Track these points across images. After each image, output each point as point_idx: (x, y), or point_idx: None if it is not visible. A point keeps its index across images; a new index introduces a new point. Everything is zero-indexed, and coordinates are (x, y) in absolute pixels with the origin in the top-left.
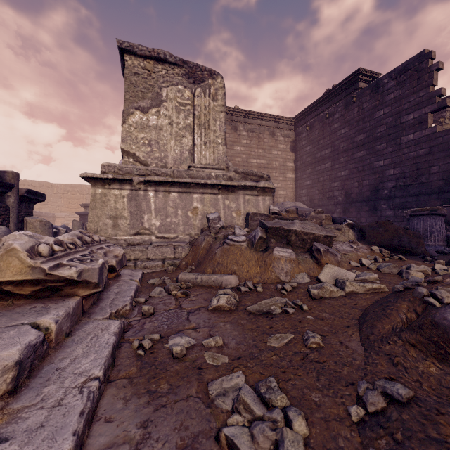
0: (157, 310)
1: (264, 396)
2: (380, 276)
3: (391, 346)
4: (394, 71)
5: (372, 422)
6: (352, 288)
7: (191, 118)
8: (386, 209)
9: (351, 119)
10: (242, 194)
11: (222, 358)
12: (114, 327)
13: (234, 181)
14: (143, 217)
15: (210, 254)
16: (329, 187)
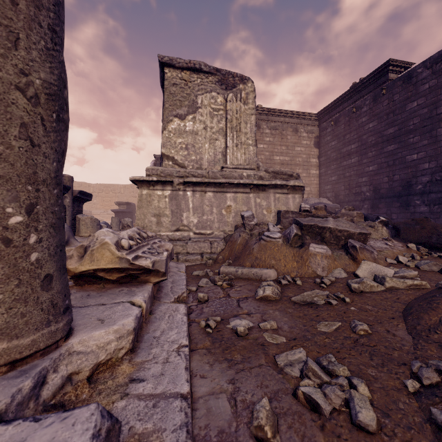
0: (209, 298)
1: (327, 368)
2: (420, 273)
3: (439, 336)
4: (429, 60)
5: (428, 393)
6: (392, 284)
7: (224, 122)
8: (420, 205)
9: (381, 112)
10: (272, 192)
11: (280, 338)
12: (182, 309)
13: (264, 180)
14: (183, 215)
15: (247, 250)
16: (356, 182)
